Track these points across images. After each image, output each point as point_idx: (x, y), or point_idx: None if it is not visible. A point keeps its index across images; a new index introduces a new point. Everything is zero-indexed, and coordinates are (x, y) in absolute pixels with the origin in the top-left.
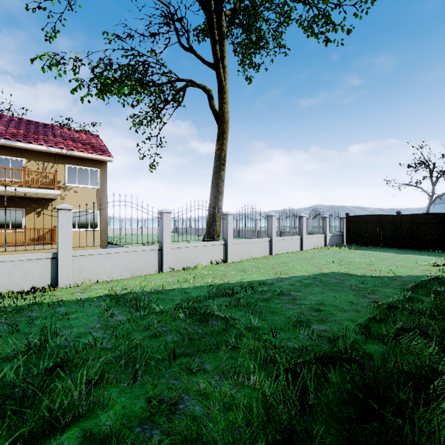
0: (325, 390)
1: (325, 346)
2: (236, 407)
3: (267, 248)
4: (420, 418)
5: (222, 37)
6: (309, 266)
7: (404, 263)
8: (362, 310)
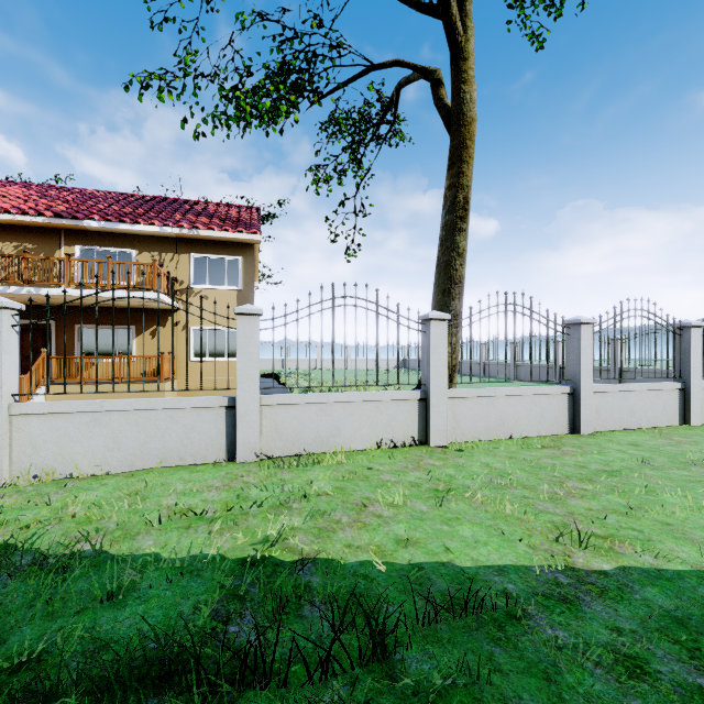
0: None
1: None
2: None
3: (562, 414)
4: None
5: None
6: None
7: None
8: None
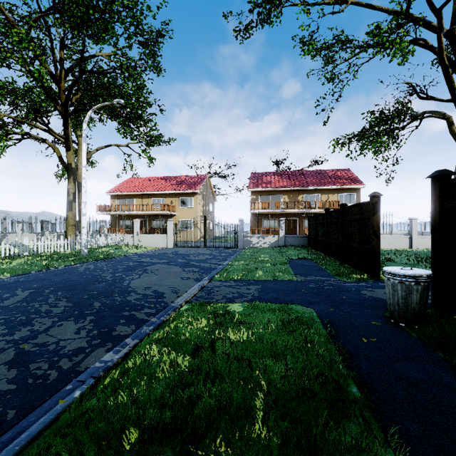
0: None
1: None
2: None
3: None
4: None
5: None
6: None
7: None
8: None
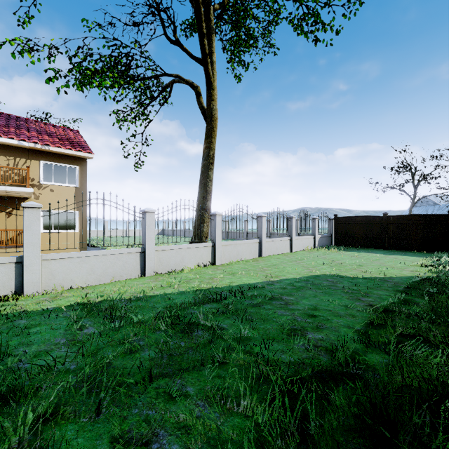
0: (327, 414)
1: (322, 358)
2: (223, 443)
3: (256, 250)
4: (438, 446)
5: (211, 31)
6: (299, 268)
7: (393, 264)
8: (358, 315)
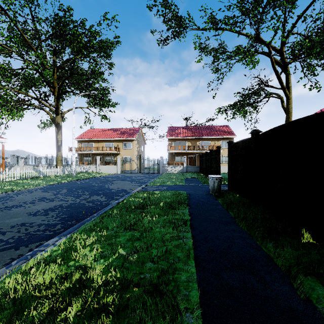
0: None
1: None
2: None
3: None
4: None
5: (288, 74)
6: None
7: None
8: None
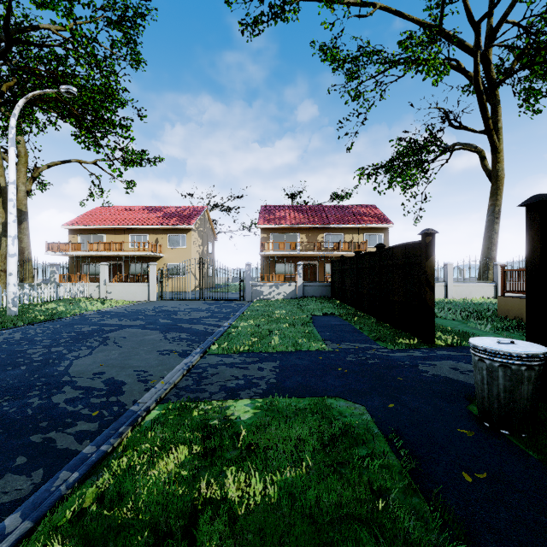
0: None
1: None
2: None
3: None
4: None
5: (496, 104)
6: None
7: None
8: None
